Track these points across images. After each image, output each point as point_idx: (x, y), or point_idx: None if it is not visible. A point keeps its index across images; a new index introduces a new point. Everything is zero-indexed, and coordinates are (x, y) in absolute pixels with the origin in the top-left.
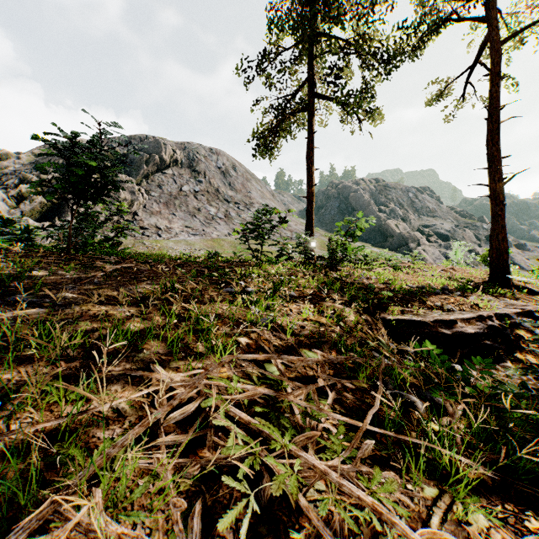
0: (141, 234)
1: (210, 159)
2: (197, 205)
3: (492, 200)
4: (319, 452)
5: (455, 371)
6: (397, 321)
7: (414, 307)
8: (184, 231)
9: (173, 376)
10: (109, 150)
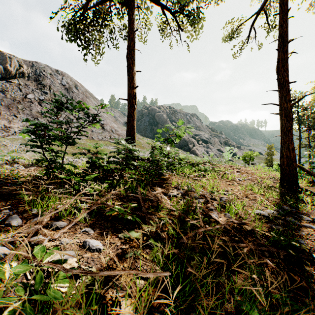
0: None
1: (56, 78)
2: (41, 110)
3: (283, 117)
4: None
5: None
6: None
7: None
8: None
9: None
10: None
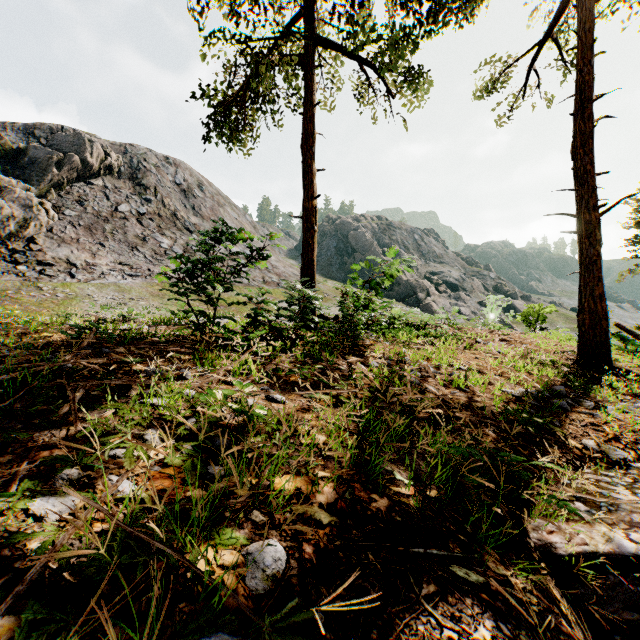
0: (37, 273)
1: (166, 171)
2: (141, 232)
3: (583, 239)
4: None
5: None
6: (587, 556)
7: (565, 468)
8: (116, 269)
9: None
10: None
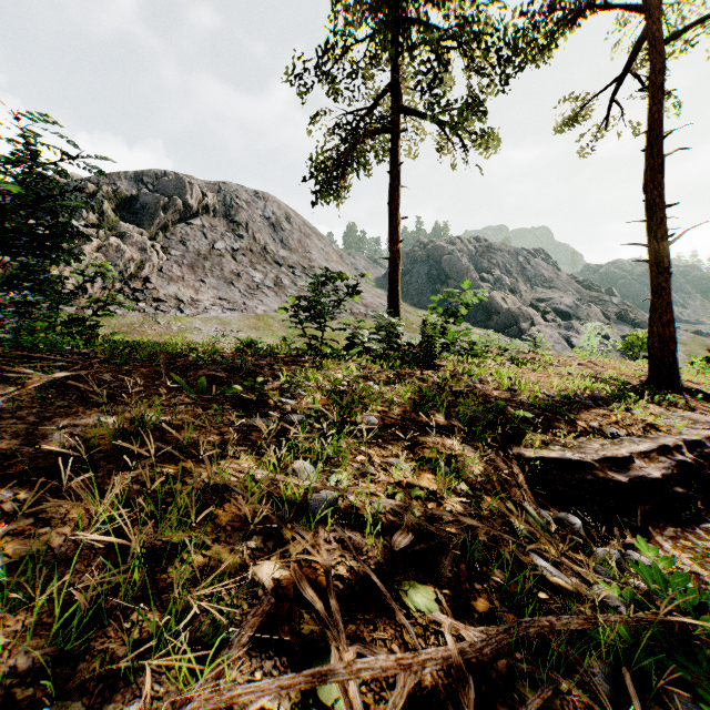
0: (154, 309)
1: (255, 206)
2: (236, 268)
3: (652, 267)
4: None
5: (702, 606)
6: (542, 460)
7: (561, 432)
8: (216, 304)
9: None
10: (52, 168)
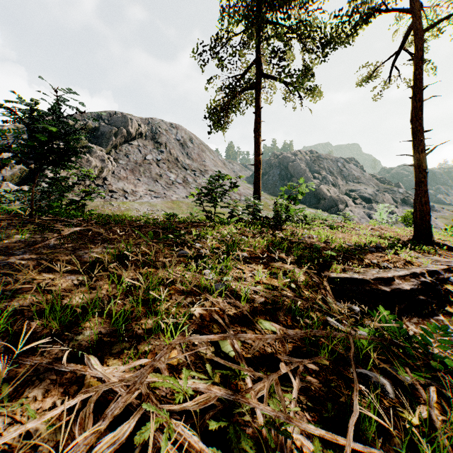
0: (109, 197)
1: (171, 133)
2: (159, 171)
3: (416, 169)
4: None
5: (410, 338)
6: (341, 279)
7: (354, 265)
8: (147, 194)
9: (111, 370)
10: (70, 117)
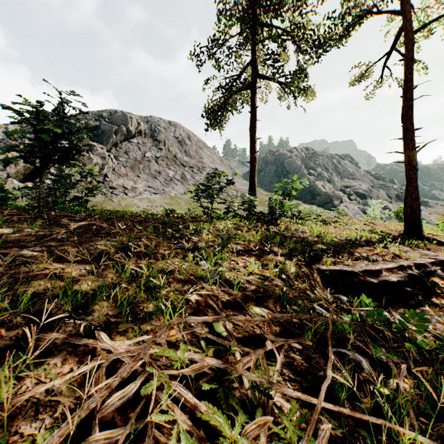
0: (110, 193)
1: (169, 130)
2: (158, 168)
3: (406, 166)
4: (271, 436)
5: (390, 323)
6: (331, 271)
7: (344, 258)
8: (146, 190)
9: (119, 344)
10: (75, 119)
